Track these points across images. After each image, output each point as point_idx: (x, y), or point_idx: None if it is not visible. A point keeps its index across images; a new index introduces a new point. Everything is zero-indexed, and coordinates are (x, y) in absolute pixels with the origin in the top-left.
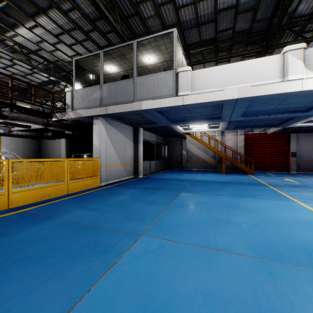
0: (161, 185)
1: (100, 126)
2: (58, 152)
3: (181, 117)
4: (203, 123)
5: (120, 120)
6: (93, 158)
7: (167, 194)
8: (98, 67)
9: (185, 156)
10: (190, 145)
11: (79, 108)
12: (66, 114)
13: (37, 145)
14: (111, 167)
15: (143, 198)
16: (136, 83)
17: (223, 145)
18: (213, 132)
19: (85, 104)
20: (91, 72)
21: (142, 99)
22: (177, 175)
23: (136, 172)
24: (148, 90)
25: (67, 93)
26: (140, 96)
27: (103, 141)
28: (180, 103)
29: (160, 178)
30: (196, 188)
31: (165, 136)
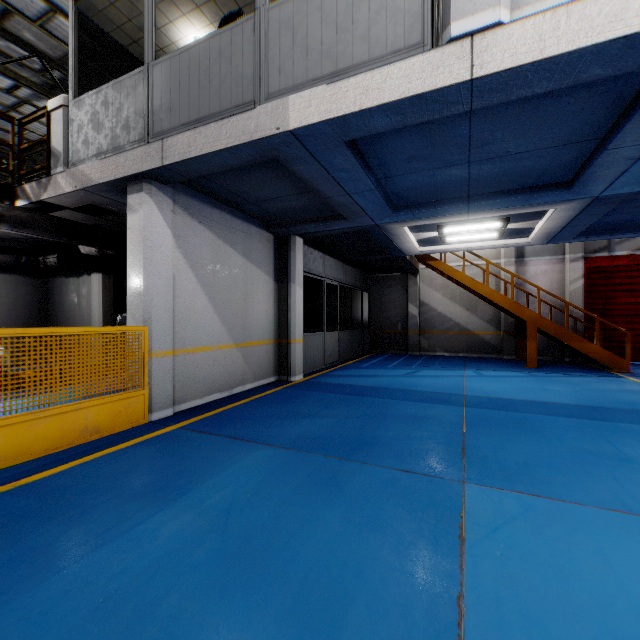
0: (360, 424)
1: (147, 215)
2: (88, 309)
3: (429, 185)
4: (494, 212)
5: (228, 205)
6: (116, 327)
7: (401, 497)
8: (158, 37)
9: (416, 319)
10: (429, 292)
11: (86, 158)
12: (50, 182)
13: (39, 293)
14: (194, 354)
15: (277, 540)
16: (264, 32)
17: (522, 289)
18: (494, 256)
19: (102, 143)
20: (141, 60)
21: (287, 88)
22: (402, 375)
23: (284, 366)
24: (314, 46)
25: (53, 114)
26: (279, 78)
27: (163, 268)
28: (459, 76)
29: (353, 387)
30: (502, 444)
31: (363, 267)
